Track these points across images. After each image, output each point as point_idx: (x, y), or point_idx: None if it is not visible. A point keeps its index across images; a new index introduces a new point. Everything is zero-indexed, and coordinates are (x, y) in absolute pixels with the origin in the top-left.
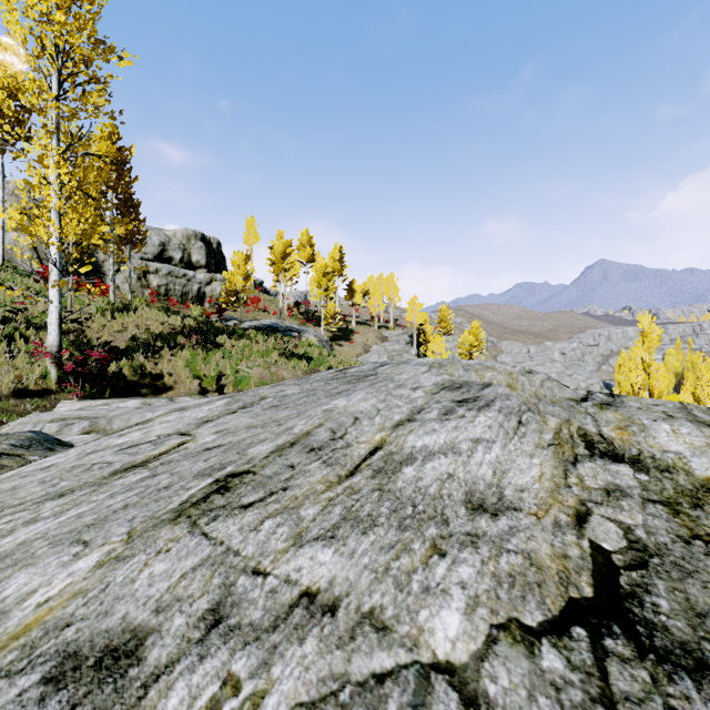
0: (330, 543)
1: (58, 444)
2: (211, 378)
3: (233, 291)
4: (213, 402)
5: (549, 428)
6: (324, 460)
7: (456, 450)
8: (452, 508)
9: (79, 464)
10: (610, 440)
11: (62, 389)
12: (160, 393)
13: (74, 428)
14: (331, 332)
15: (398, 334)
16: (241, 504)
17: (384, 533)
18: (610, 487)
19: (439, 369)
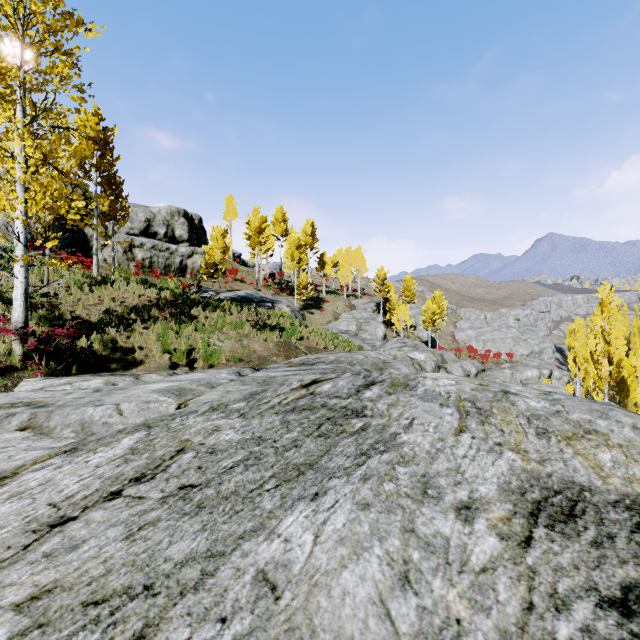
0: None
1: None
2: (182, 352)
3: (212, 263)
4: (120, 436)
5: None
6: None
7: None
8: None
9: None
10: None
11: (27, 366)
12: (130, 367)
13: (13, 421)
14: (303, 301)
15: (365, 302)
16: None
17: None
18: None
19: (486, 427)
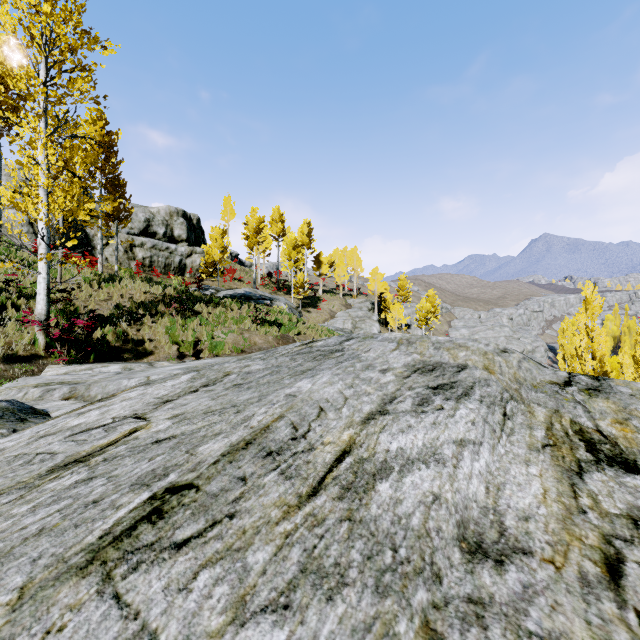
0: (282, 617)
1: (32, 413)
2: (188, 344)
3: (211, 262)
4: (179, 376)
5: (538, 422)
6: (282, 470)
7: (439, 458)
8: (443, 552)
9: (23, 452)
10: (613, 440)
11: (50, 355)
12: (141, 357)
13: (55, 394)
14: (300, 299)
15: (361, 301)
16: (173, 541)
17: (356, 599)
18: (635, 513)
19: (408, 347)
